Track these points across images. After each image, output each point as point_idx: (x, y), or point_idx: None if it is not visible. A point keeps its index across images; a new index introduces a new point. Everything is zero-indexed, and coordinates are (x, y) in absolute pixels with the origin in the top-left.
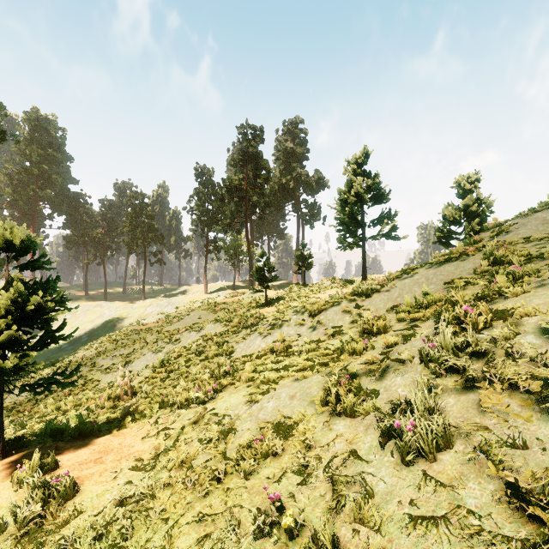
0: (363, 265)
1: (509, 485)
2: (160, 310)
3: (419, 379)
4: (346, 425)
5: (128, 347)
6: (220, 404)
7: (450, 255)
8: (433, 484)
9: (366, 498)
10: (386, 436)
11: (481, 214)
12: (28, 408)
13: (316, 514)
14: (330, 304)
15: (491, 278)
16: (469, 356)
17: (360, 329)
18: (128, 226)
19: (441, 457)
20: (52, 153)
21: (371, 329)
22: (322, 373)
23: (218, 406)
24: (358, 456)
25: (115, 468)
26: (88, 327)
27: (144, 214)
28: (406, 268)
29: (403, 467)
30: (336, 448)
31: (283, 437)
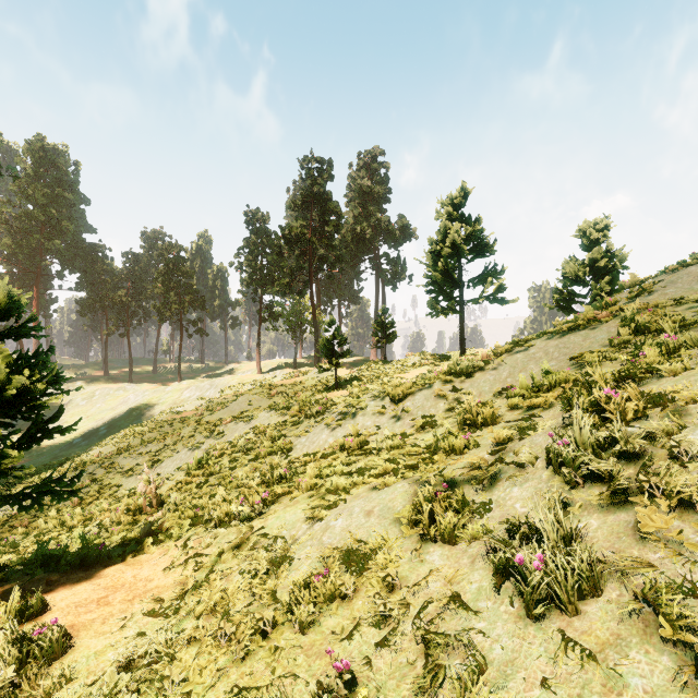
0: (460, 336)
1: (694, 658)
2: (201, 394)
3: (546, 490)
4: (444, 554)
5: (157, 443)
6: (272, 521)
7: (576, 322)
8: (576, 651)
9: (476, 671)
10: (502, 574)
11: (612, 270)
12: (25, 523)
13: (402, 692)
14: (419, 387)
15: (635, 351)
16: (616, 458)
17: (460, 420)
18: (159, 286)
19: (585, 609)
20: (62, 194)
21: (475, 420)
22: (409, 480)
23: (268, 523)
24: (461, 603)
25: (124, 612)
26: (108, 416)
27: (180, 271)
28: (518, 340)
29: (529, 621)
30: (430, 589)
31: (356, 572)
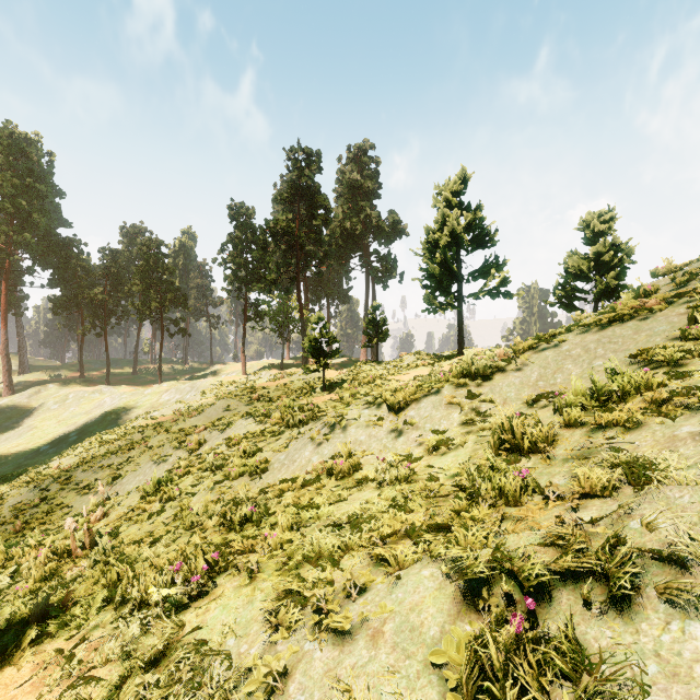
0: (459, 334)
1: None
2: (181, 397)
3: None
4: None
5: (121, 454)
6: (215, 614)
7: (618, 311)
8: None
9: None
10: None
11: (618, 264)
12: None
13: None
14: (424, 392)
15: None
16: None
17: (494, 442)
18: (138, 283)
19: None
20: (33, 184)
21: (519, 443)
22: (441, 561)
23: (209, 619)
24: None
25: None
26: (81, 421)
27: (160, 267)
28: (541, 335)
29: None
30: None
31: None
